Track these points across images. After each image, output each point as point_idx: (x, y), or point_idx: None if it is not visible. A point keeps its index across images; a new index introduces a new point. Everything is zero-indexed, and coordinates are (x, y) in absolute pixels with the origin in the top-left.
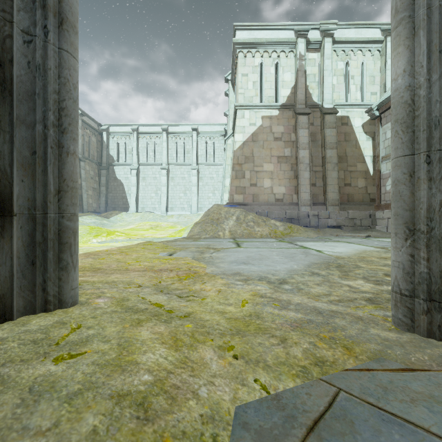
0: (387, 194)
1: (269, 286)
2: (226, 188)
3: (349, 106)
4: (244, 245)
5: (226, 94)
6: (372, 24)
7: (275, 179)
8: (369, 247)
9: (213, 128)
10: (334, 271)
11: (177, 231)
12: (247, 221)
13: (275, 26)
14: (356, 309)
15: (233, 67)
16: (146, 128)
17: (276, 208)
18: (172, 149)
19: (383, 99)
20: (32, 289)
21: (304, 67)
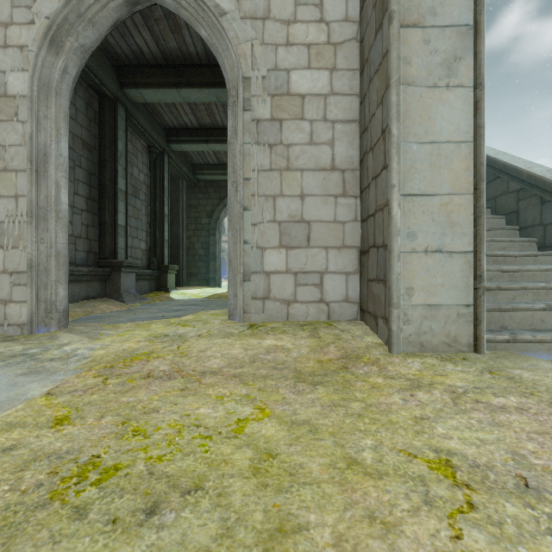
0: None
1: (55, 350)
2: None
3: None
4: None
5: None
6: None
7: None
8: None
9: None
10: None
11: None
12: None
13: None
14: (54, 334)
15: None
16: None
17: None
18: None
19: None
20: None
21: None
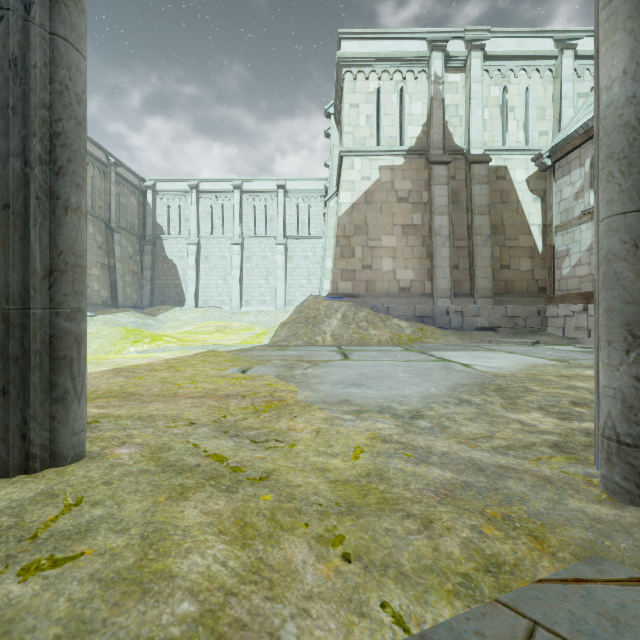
0: (564, 281)
1: (396, 423)
2: (326, 273)
3: (507, 152)
4: (353, 356)
5: (327, 134)
6: (541, 31)
7: (398, 258)
8: (540, 359)
9: (308, 185)
10: (494, 398)
11: (254, 335)
12: (358, 320)
13: (398, 34)
14: (538, 463)
15: (337, 94)
16: (210, 184)
17: (401, 302)
18: (248, 215)
19: (558, 142)
20: (2, 435)
21: (441, 94)
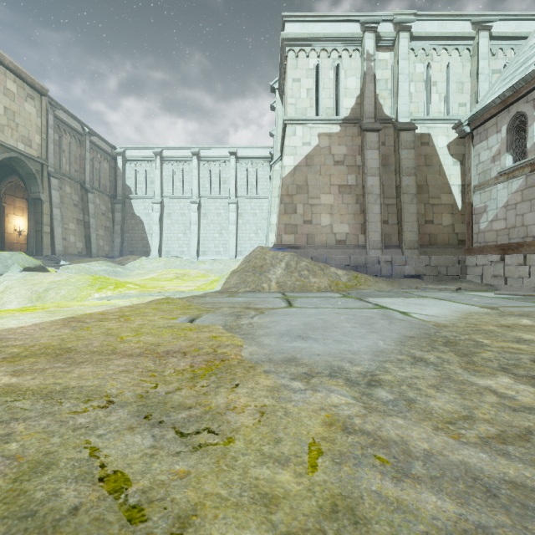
0: (482, 234)
1: (352, 394)
2: (272, 227)
3: (430, 121)
4: (297, 303)
5: (273, 107)
6: (460, 15)
7: (335, 214)
8: (471, 306)
9: (256, 152)
10: (448, 354)
11: (208, 282)
12: (300, 269)
13: (335, 17)
14: None
15: (281, 71)
16: (172, 151)
17: (337, 253)
18: (204, 178)
19: (476, 111)
20: None
21: (373, 70)
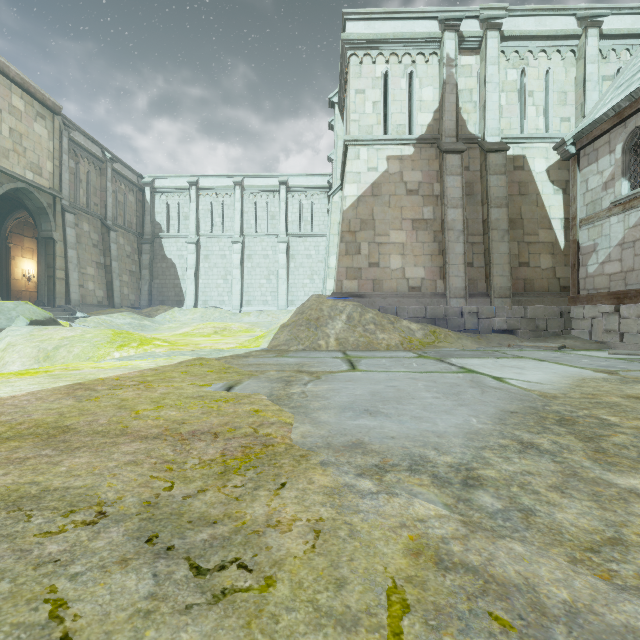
0: (590, 279)
1: (443, 500)
2: (330, 271)
3: (525, 140)
4: (362, 365)
5: (331, 126)
6: (563, 9)
7: (408, 255)
8: (582, 370)
9: (311, 181)
10: (566, 438)
11: (252, 339)
12: (365, 322)
13: (408, 14)
14: None
15: (341, 81)
16: (210, 181)
17: (410, 302)
18: (249, 213)
19: (583, 127)
20: None
21: (454, 77)
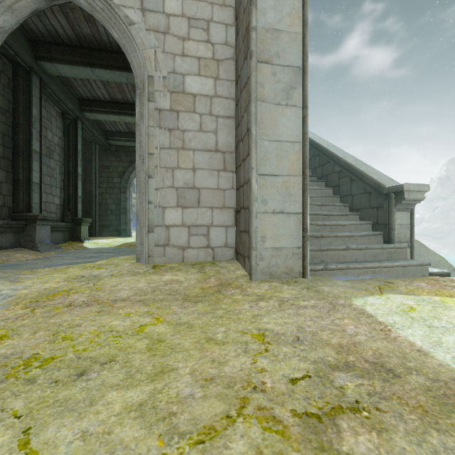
0: None
1: None
2: None
3: None
4: None
5: None
6: None
7: None
8: None
9: None
10: None
11: None
12: None
13: None
14: None
15: None
16: None
17: None
18: None
19: None
20: None
21: None
